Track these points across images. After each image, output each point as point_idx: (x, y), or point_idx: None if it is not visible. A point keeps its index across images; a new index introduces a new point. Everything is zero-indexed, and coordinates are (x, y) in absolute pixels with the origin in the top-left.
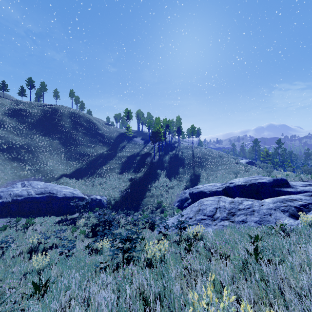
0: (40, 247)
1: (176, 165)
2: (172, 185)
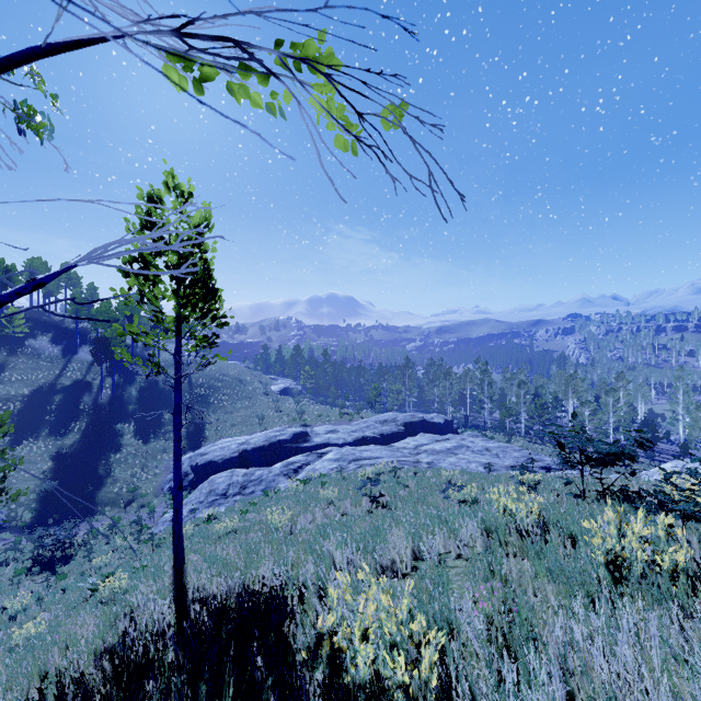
0: None
1: (156, 408)
2: (152, 451)
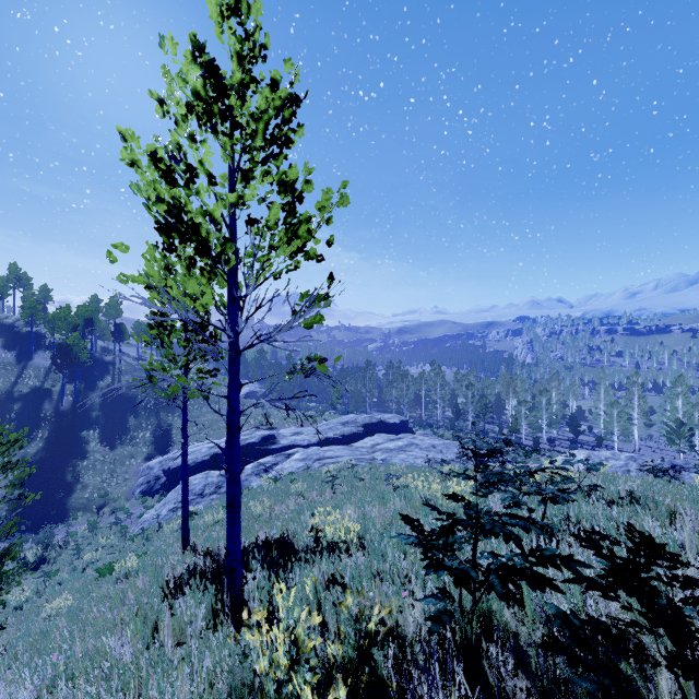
0: None
1: (121, 414)
2: (120, 457)
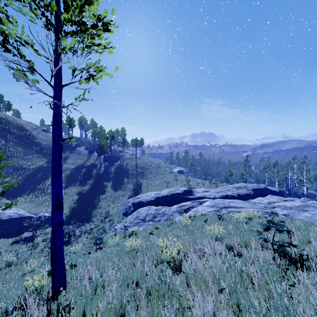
0: (14, 262)
1: (121, 176)
2: (118, 195)
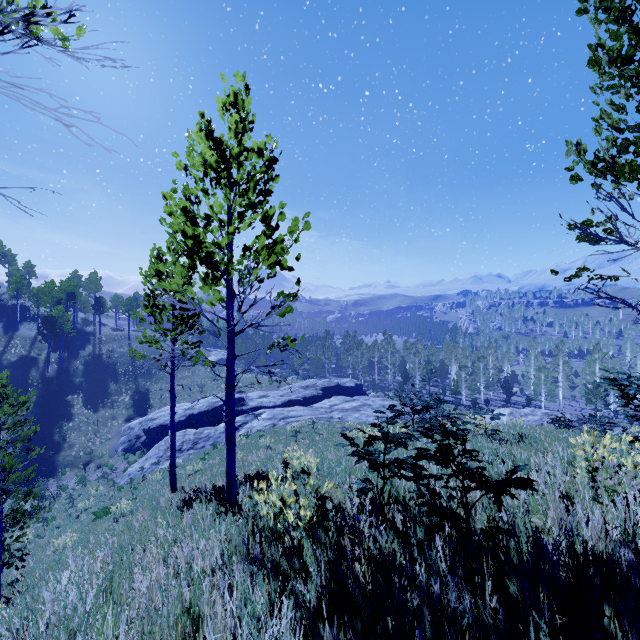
0: None
1: (102, 380)
2: (102, 419)
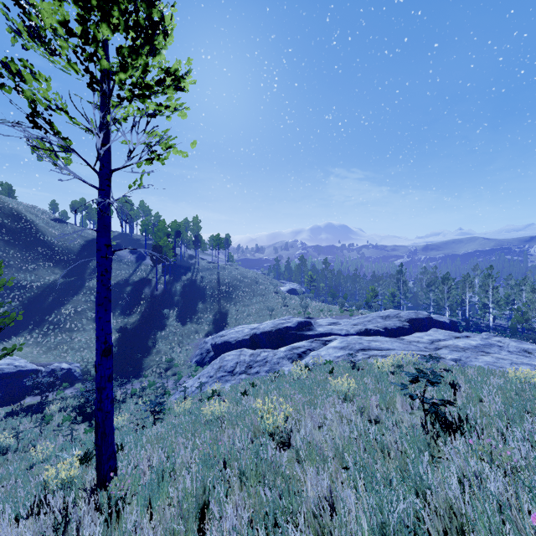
0: (12, 447)
1: (193, 299)
2: (187, 332)
